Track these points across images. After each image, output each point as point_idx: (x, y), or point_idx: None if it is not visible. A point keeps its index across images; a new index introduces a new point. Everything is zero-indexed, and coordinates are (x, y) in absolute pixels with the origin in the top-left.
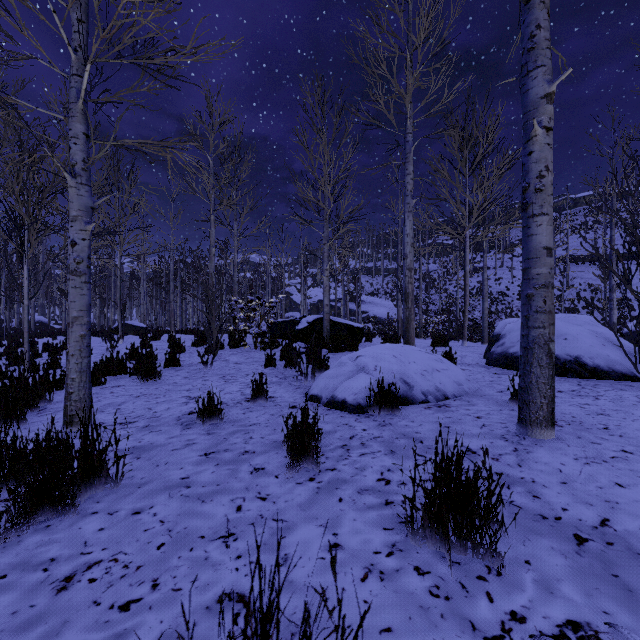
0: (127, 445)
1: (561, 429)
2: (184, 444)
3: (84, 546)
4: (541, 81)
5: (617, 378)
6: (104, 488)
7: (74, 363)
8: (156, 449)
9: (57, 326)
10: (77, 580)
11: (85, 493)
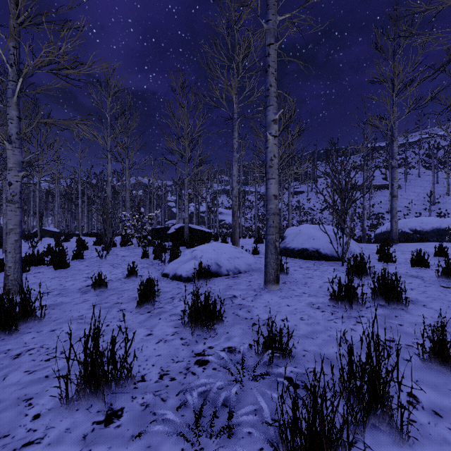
0: (46, 303)
1: (285, 285)
2: (82, 301)
3: (25, 344)
4: (271, 113)
5: (334, 260)
6: (34, 322)
7: (10, 257)
8: (65, 304)
9: None
10: (23, 355)
11: (23, 325)
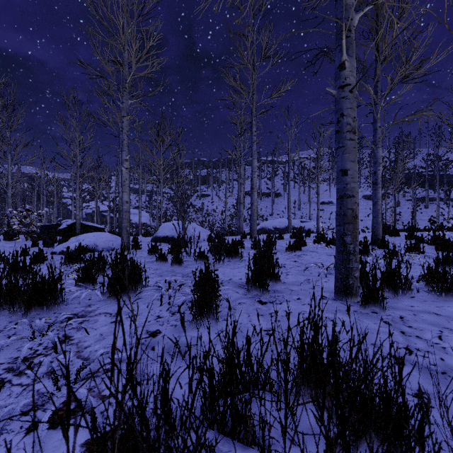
0: None
1: (135, 252)
2: None
3: None
4: (124, 155)
5: None
6: None
7: None
8: None
9: None
10: None
11: None
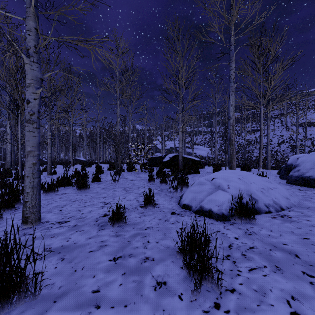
0: (58, 244)
1: None
2: (98, 245)
3: None
4: None
5: None
6: (23, 301)
7: (28, 182)
8: (77, 250)
9: (46, 160)
10: None
11: (3, 310)
